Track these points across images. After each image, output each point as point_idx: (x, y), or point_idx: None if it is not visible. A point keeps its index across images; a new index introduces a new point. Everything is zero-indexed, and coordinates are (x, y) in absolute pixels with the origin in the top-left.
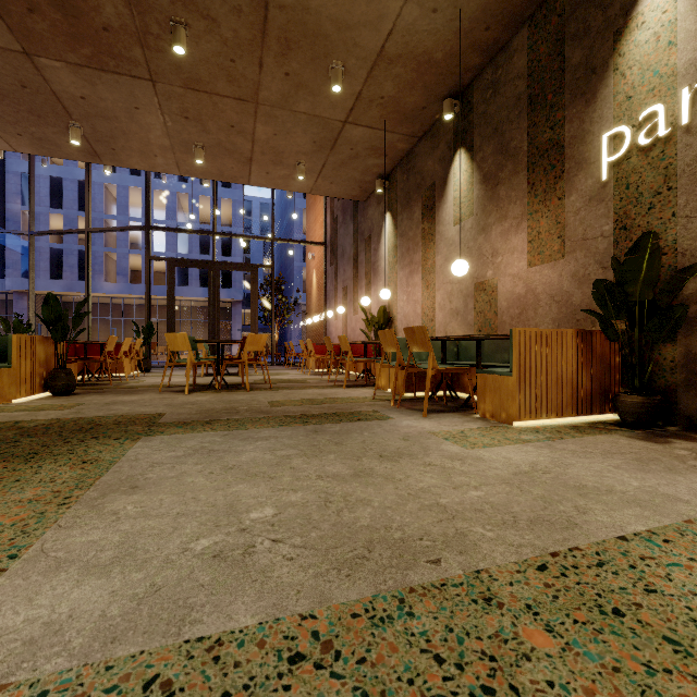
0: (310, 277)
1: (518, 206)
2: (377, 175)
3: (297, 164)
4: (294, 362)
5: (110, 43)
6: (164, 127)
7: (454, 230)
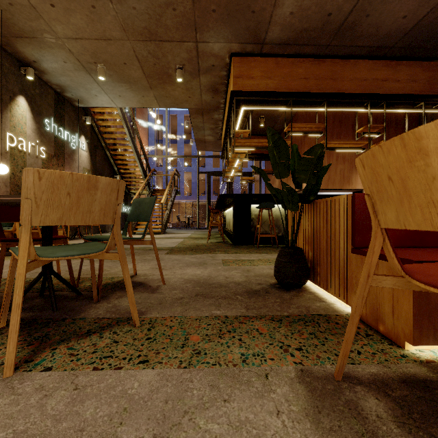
0: None
1: None
2: None
3: None
4: None
5: None
6: None
7: None
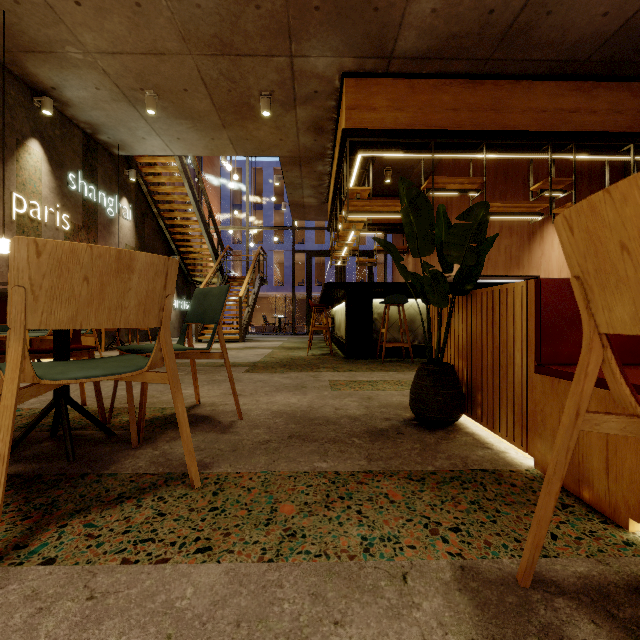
0: None
1: None
2: None
3: None
4: None
5: None
6: None
7: None
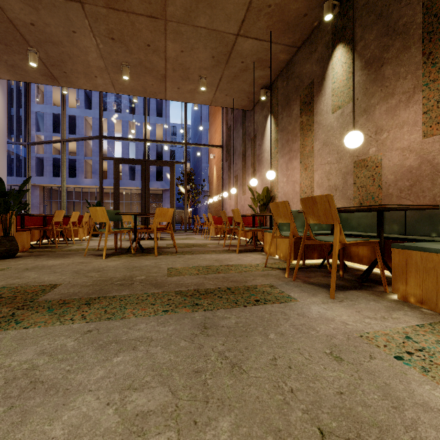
0: (212, 170)
1: (409, 80)
2: (261, 86)
3: (200, 79)
4: (201, 229)
5: None
6: (98, 50)
7: (332, 117)
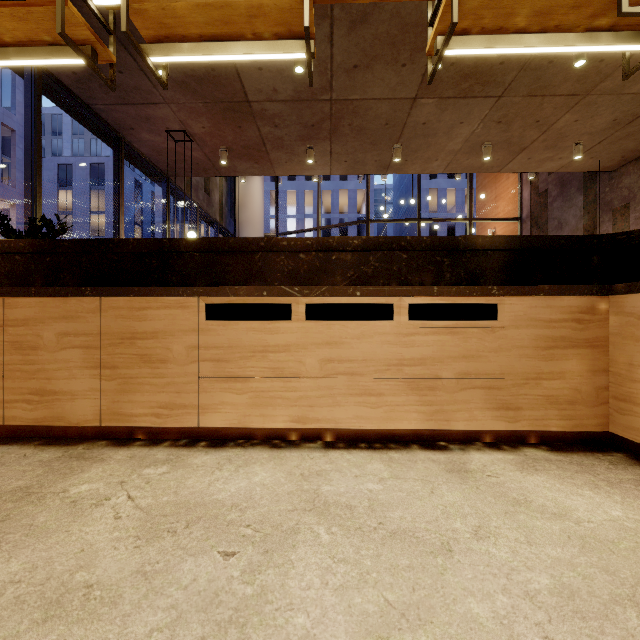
0: None
1: None
2: None
3: (570, 145)
4: None
5: (494, 73)
6: (469, 135)
7: None
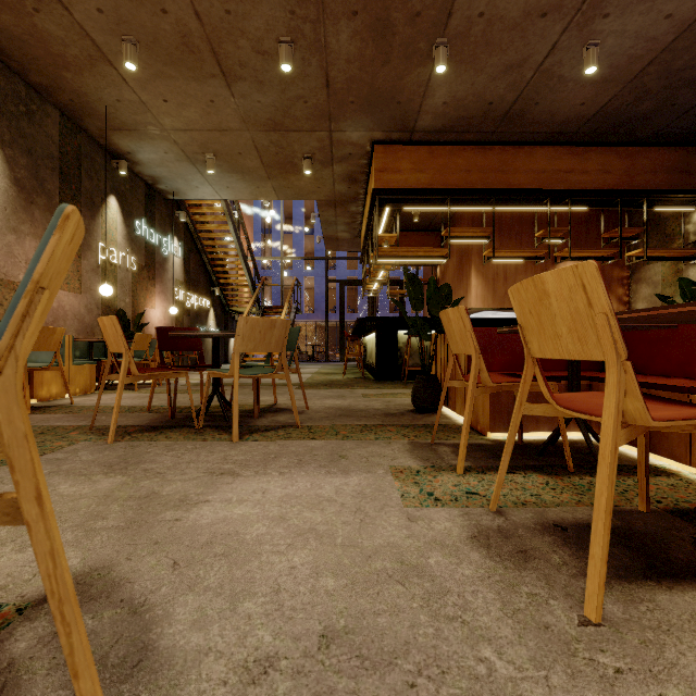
0: None
1: None
2: None
3: None
4: None
5: None
6: None
7: None
